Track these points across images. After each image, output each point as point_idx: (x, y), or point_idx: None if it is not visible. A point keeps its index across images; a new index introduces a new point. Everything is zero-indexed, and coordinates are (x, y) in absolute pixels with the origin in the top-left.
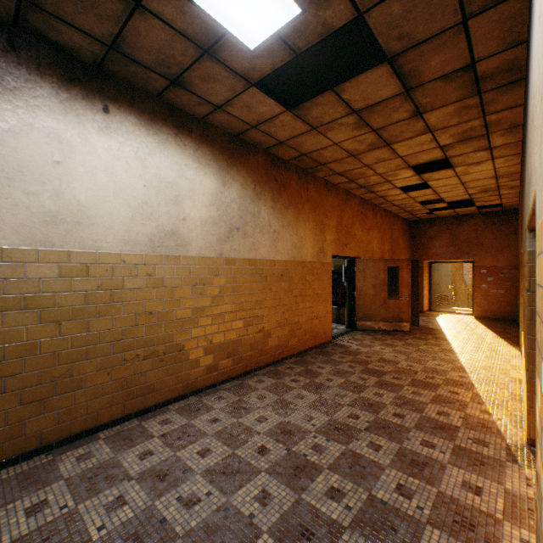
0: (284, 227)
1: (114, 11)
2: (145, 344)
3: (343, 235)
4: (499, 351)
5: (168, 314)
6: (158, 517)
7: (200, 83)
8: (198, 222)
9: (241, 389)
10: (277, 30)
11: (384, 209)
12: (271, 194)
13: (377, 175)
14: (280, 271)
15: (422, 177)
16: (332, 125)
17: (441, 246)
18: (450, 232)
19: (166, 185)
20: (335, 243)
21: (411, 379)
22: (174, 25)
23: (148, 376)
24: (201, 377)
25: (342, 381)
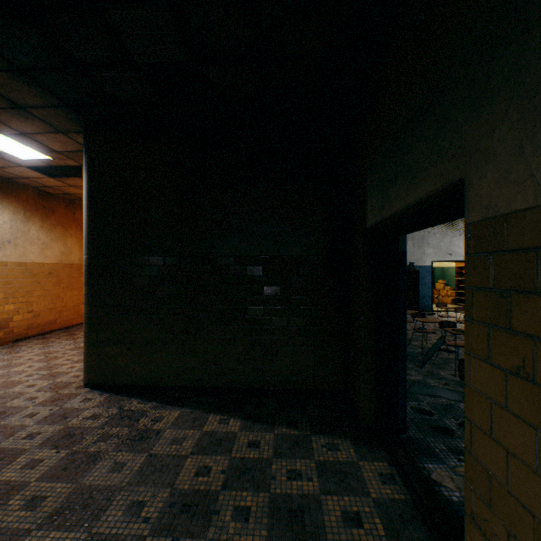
0: (53, 240)
1: None
2: None
3: None
4: None
5: None
6: None
7: None
8: None
9: (14, 347)
10: (40, 159)
11: None
12: (40, 217)
13: None
14: (49, 270)
15: None
16: None
17: None
18: None
19: None
20: None
21: None
22: None
23: None
24: None
25: None
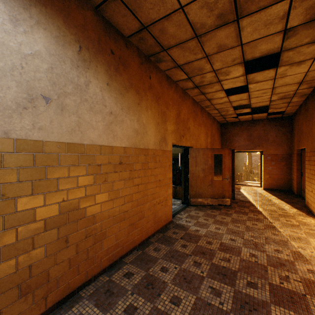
0: (124, 110)
1: None
2: None
3: (181, 127)
4: (308, 225)
5: None
6: None
7: None
8: None
9: None
10: None
11: (208, 112)
12: (105, 67)
13: (213, 71)
14: (118, 158)
15: (248, 78)
16: None
17: (241, 141)
18: (247, 131)
19: None
20: (175, 134)
21: (269, 285)
22: None
23: None
24: None
25: (192, 302)
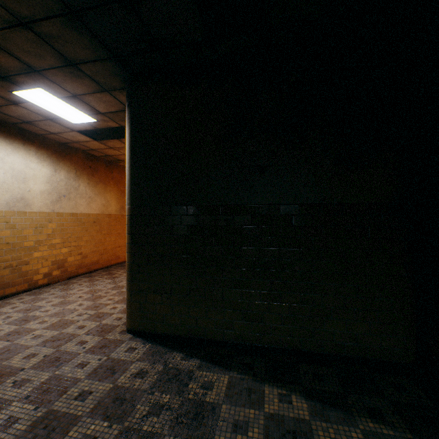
0: (97, 195)
1: (0, 102)
2: (4, 260)
3: None
4: None
5: (19, 244)
6: (32, 316)
7: (44, 125)
8: (38, 193)
9: (68, 283)
10: (87, 122)
11: None
12: (87, 176)
13: None
14: (94, 219)
15: None
16: (121, 148)
17: None
18: None
19: (18, 172)
20: None
21: None
22: (34, 111)
23: (6, 278)
24: (41, 280)
25: None
